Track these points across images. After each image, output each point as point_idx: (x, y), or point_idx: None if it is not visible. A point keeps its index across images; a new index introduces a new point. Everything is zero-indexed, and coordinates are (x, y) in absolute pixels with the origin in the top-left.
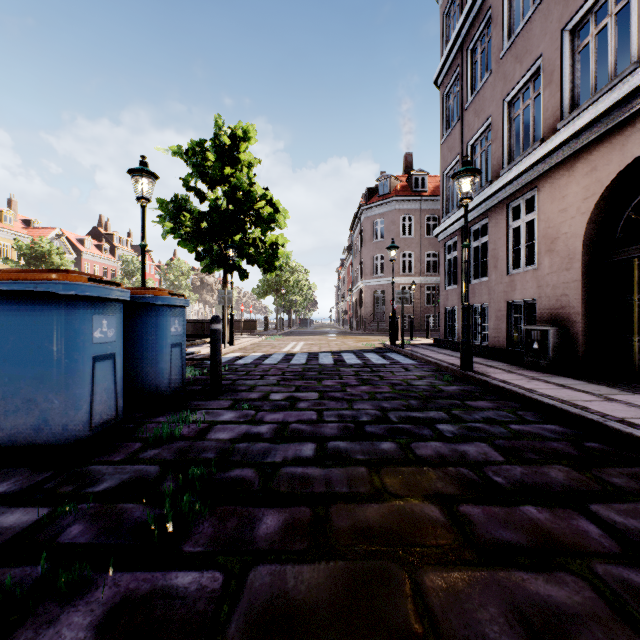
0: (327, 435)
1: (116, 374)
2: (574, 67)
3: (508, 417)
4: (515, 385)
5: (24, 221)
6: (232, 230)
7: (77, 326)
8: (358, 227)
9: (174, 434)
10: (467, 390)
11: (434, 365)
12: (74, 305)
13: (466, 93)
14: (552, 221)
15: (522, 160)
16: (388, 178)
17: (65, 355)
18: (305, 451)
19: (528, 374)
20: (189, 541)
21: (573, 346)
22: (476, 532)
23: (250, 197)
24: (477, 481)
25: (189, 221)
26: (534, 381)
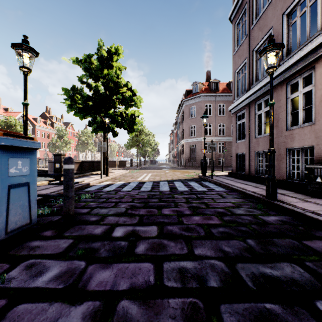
0: None
1: None
2: None
3: None
4: None
5: (4, 109)
6: (107, 106)
7: None
8: (181, 111)
9: None
10: (287, 222)
11: (239, 192)
12: None
13: (252, 18)
14: None
15: (303, 47)
16: (198, 84)
17: None
18: None
19: None
20: None
21: None
22: None
23: (118, 86)
24: None
25: (80, 100)
26: None
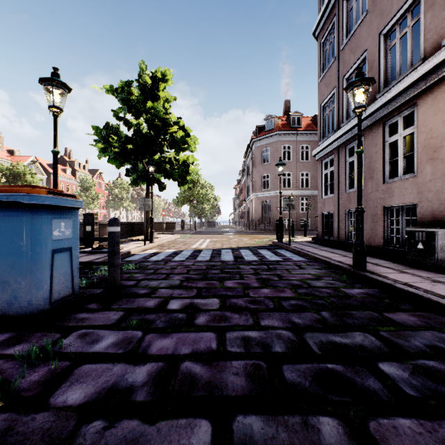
0: (231, 393)
1: None
2: None
3: None
4: (425, 290)
5: (9, 151)
6: (152, 150)
7: None
8: (250, 154)
9: (2, 393)
10: (373, 294)
11: (323, 262)
12: None
13: (342, 36)
14: (435, 131)
15: (403, 79)
16: (272, 118)
17: None
18: None
19: (422, 274)
20: None
21: None
22: None
23: (166, 123)
24: None
25: (116, 143)
26: (438, 284)
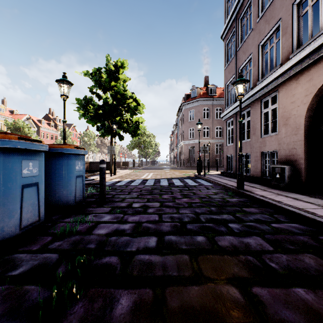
0: (164, 231)
1: (39, 195)
2: (299, 24)
3: (269, 218)
4: (269, 198)
5: (10, 111)
6: (115, 114)
7: (10, 166)
8: (181, 114)
9: (73, 230)
10: (242, 201)
11: (222, 186)
12: (8, 154)
13: (238, 42)
14: (286, 108)
15: (270, 75)
16: (196, 89)
17: (2, 184)
18: (150, 243)
19: (275, 191)
20: (65, 321)
21: (299, 176)
22: (267, 312)
23: (124, 97)
24: (260, 266)
25: (92, 110)
26: (279, 196)
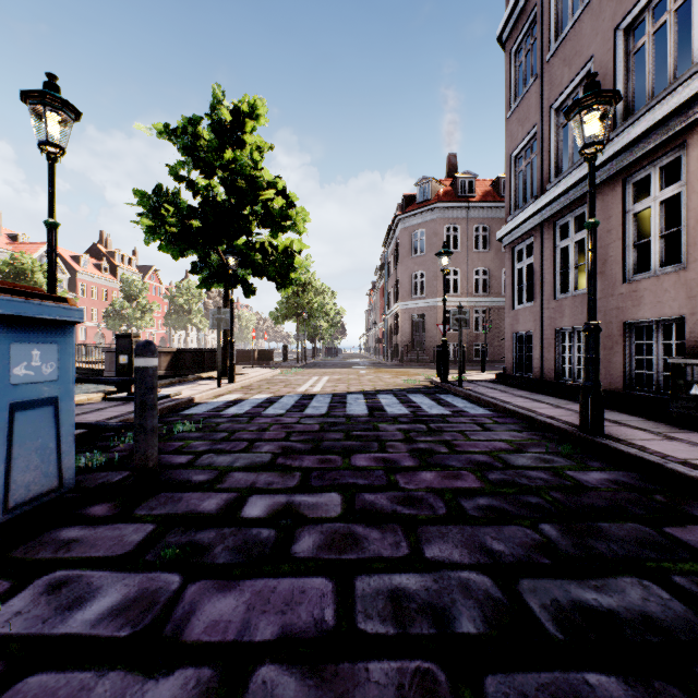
0: None
1: None
2: None
3: None
4: None
5: (10, 236)
6: (232, 231)
7: None
8: (393, 241)
9: None
10: (629, 484)
11: (522, 418)
12: None
13: (548, 38)
14: None
15: (661, 101)
16: (429, 181)
17: None
18: None
19: None
20: None
21: None
22: None
23: (255, 185)
24: None
25: (173, 217)
26: None
